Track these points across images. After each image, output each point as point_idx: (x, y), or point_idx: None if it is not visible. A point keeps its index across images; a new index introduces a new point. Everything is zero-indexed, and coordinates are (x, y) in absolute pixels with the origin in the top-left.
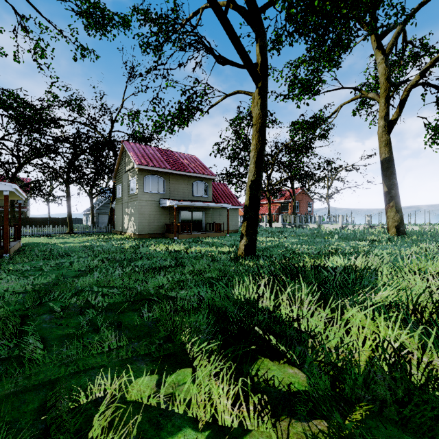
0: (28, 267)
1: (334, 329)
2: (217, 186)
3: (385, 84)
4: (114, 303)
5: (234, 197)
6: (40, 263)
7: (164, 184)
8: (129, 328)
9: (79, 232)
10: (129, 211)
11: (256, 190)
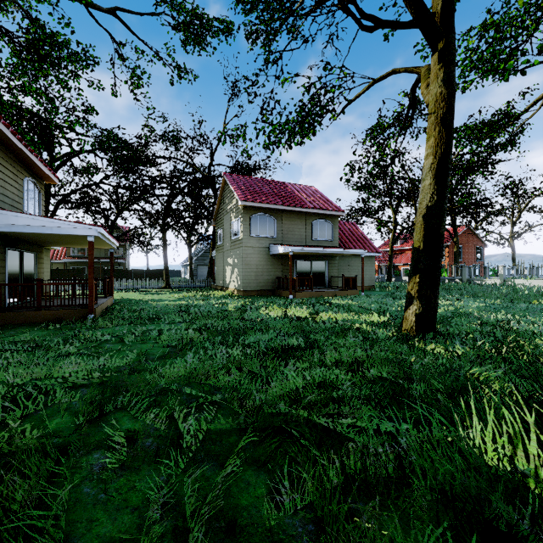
0: (108, 336)
1: None
2: (344, 226)
3: None
4: (216, 433)
5: (369, 241)
6: (125, 329)
7: (275, 225)
8: (253, 542)
9: (176, 287)
10: (231, 261)
11: (436, 222)
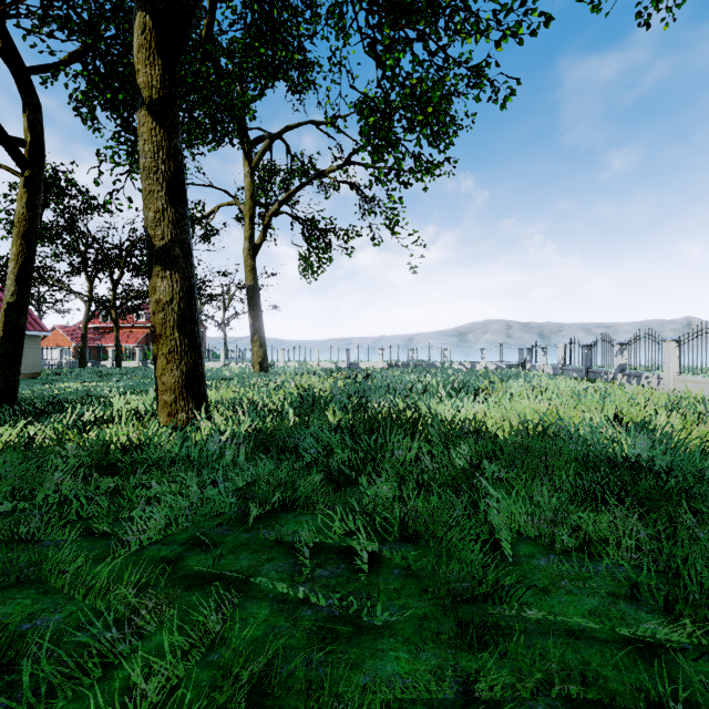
0: None
1: (3, 437)
2: None
3: (249, 202)
4: None
5: (33, 316)
6: None
7: None
8: None
9: None
10: None
11: (16, 316)
